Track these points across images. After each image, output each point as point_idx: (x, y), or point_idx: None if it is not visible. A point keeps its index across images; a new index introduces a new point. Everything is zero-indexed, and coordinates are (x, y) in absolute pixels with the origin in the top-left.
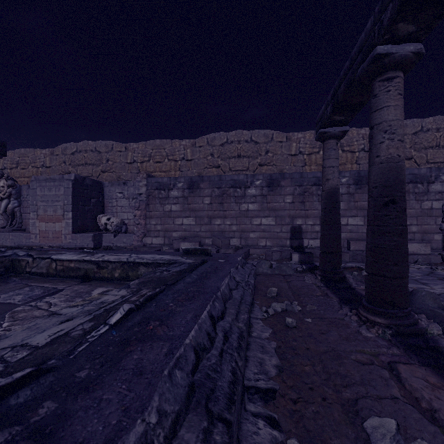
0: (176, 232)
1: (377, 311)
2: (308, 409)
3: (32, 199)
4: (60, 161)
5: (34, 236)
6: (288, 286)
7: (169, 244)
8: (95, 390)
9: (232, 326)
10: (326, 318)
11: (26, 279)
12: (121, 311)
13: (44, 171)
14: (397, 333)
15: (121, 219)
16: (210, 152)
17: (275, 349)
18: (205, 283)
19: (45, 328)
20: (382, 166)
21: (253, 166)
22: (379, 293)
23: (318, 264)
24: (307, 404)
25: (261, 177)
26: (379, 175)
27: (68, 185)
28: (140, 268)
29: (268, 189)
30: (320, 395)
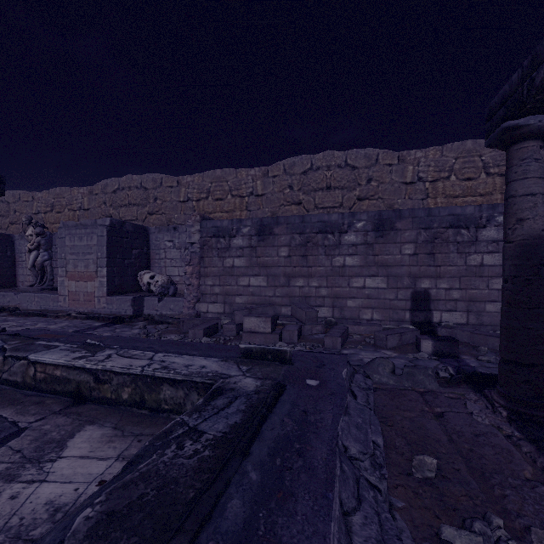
0: (240, 297)
1: None
2: None
3: (61, 251)
4: (99, 202)
5: (62, 299)
6: (444, 433)
7: (231, 313)
8: None
9: None
10: None
11: None
12: None
13: (81, 214)
14: None
15: (169, 277)
16: (288, 184)
17: None
18: None
19: None
20: None
21: (349, 201)
22: None
23: (470, 361)
24: None
25: (365, 216)
26: None
27: (102, 233)
28: (163, 387)
29: (375, 235)
30: None
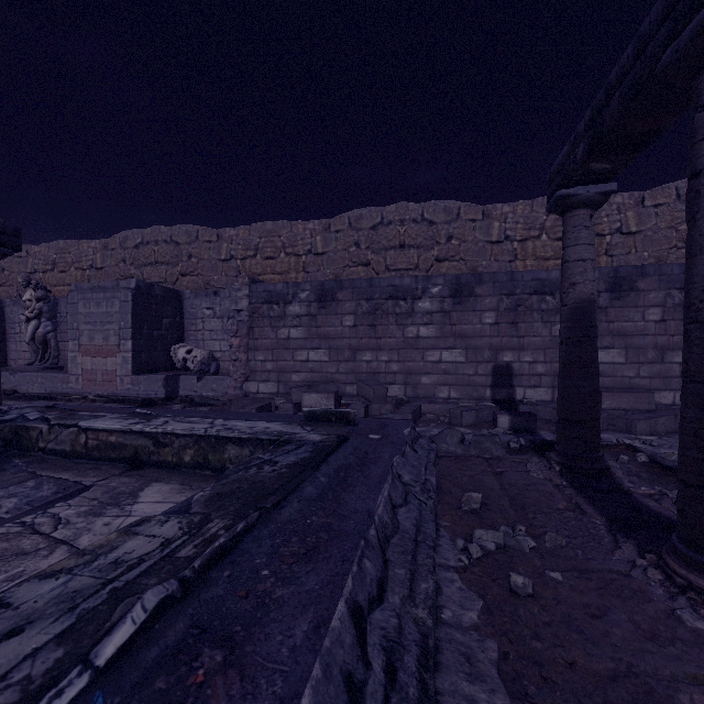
0: (297, 374)
1: None
2: None
3: (72, 320)
4: (116, 260)
5: (74, 379)
6: (499, 484)
7: (286, 394)
8: None
9: (403, 621)
10: (592, 572)
11: (37, 462)
12: (134, 614)
13: (93, 274)
14: None
15: (210, 352)
16: (354, 241)
17: (497, 667)
18: (343, 501)
19: None
20: None
21: (426, 263)
22: None
23: (546, 435)
24: None
25: (441, 280)
26: None
27: (126, 297)
28: (228, 447)
29: (452, 301)
30: None
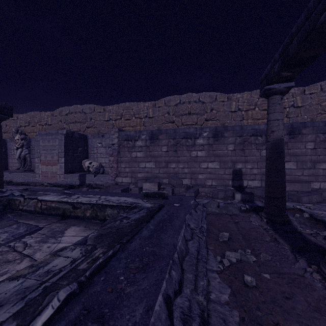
0: (140, 174)
1: None
2: None
3: (37, 148)
4: (57, 120)
5: (38, 176)
6: (236, 228)
7: (135, 183)
8: None
9: (191, 303)
10: (284, 274)
11: (18, 215)
12: (53, 303)
13: (46, 127)
14: None
15: (100, 163)
16: (167, 111)
17: (239, 325)
18: (161, 239)
19: None
20: None
21: (200, 121)
22: None
23: (258, 203)
24: None
25: (208, 129)
26: None
27: (61, 138)
28: (107, 209)
29: (213, 139)
30: None
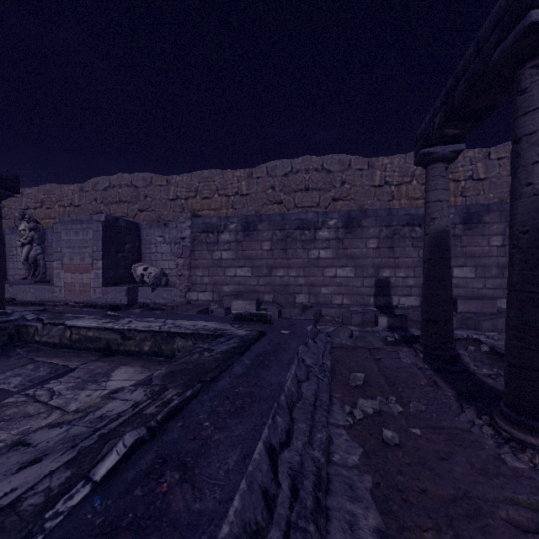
0: (228, 286)
1: (528, 425)
2: None
3: (57, 245)
4: (90, 199)
5: (58, 290)
6: (377, 367)
7: (219, 301)
8: None
9: (304, 458)
10: (442, 428)
11: (34, 351)
12: (118, 448)
13: (72, 210)
14: None
15: (161, 269)
16: (270, 185)
17: (371, 493)
18: (262, 376)
19: None
20: (537, 200)
21: (325, 202)
22: (533, 397)
23: (415, 331)
24: None
25: (336, 215)
26: (531, 213)
27: (97, 228)
28: (176, 340)
29: (345, 231)
30: None
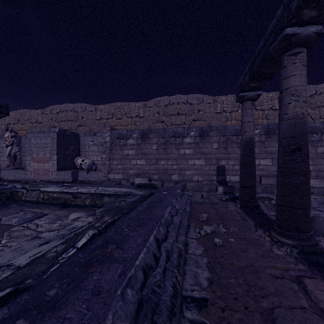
0: (132, 170)
1: (285, 234)
2: (233, 317)
3: (28, 146)
4: (48, 119)
5: (29, 173)
6: (215, 212)
7: (127, 179)
8: (60, 309)
9: (173, 246)
10: (245, 238)
11: (22, 205)
12: (86, 236)
13: (37, 125)
14: (302, 252)
15: (92, 160)
16: (157, 111)
17: (206, 264)
18: (152, 211)
19: (27, 250)
20: (290, 122)
21: (188, 121)
22: (287, 220)
23: (238, 195)
24: (233, 312)
25: (195, 129)
26: (287, 128)
27: (54, 136)
28: (104, 198)
29: (199, 138)
30: (243, 304)
